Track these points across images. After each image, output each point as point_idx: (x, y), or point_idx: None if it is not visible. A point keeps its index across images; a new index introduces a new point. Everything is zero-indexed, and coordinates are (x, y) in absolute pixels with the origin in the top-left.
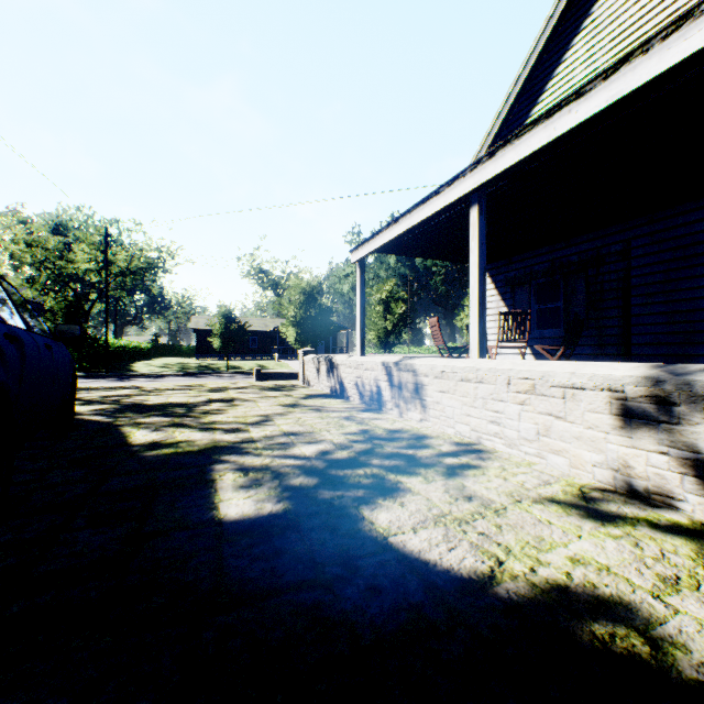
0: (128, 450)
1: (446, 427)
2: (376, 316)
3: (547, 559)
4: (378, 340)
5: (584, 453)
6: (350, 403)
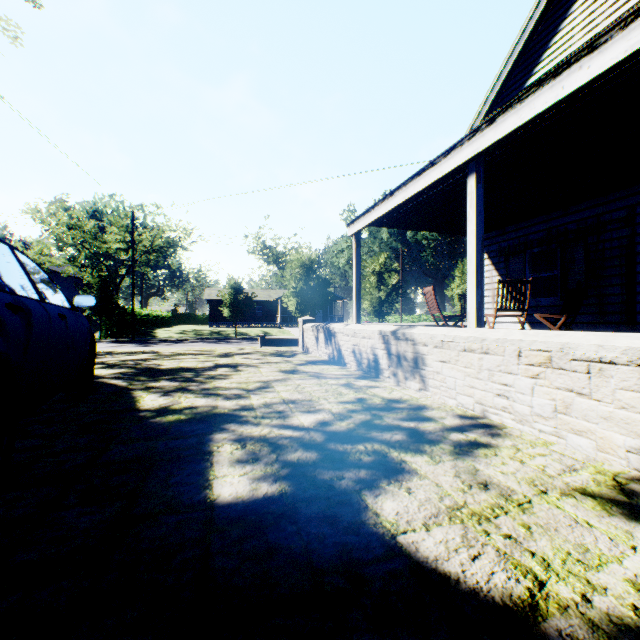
0: (134, 415)
1: (446, 398)
2: (370, 286)
3: (600, 581)
4: (372, 309)
5: (615, 436)
6: (347, 369)
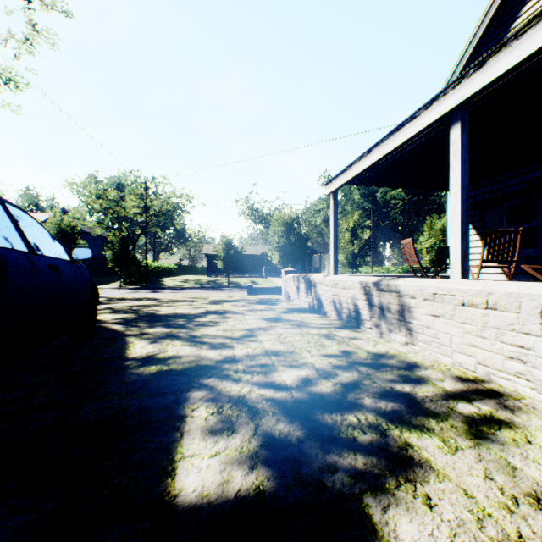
0: (120, 364)
1: (439, 355)
2: (345, 241)
3: None
4: (346, 261)
5: None
6: (327, 318)
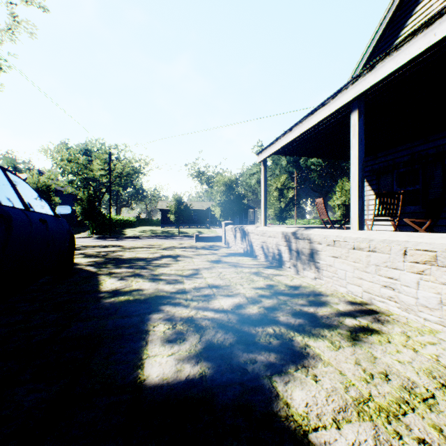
0: (96, 296)
1: (338, 286)
2: (273, 199)
3: None
4: (275, 215)
5: None
6: (257, 260)
